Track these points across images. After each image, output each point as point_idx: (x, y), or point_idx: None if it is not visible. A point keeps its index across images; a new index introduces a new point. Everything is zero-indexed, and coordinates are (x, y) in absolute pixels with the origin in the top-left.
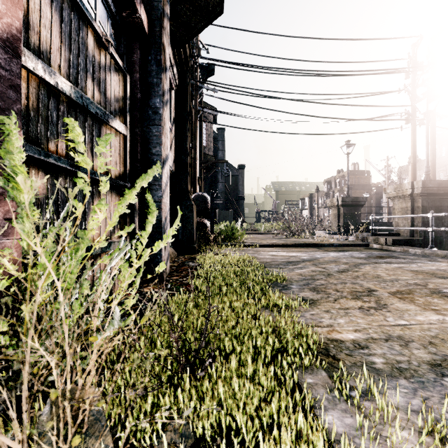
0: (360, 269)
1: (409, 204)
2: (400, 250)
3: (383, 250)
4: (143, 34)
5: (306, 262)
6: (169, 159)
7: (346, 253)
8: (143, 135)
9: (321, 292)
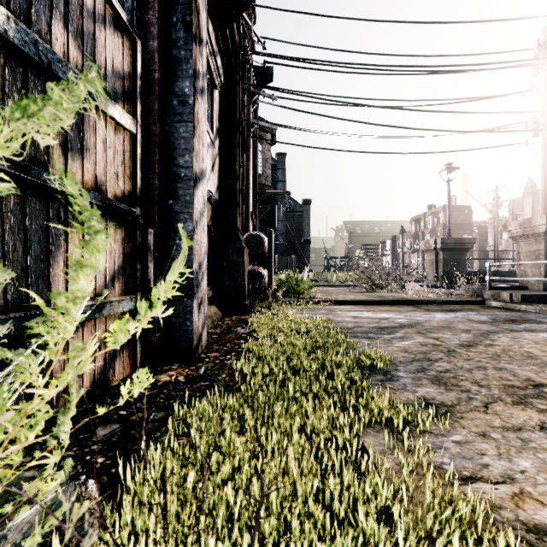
0: (494, 342)
1: (543, 246)
2: (534, 310)
3: (509, 310)
4: None
5: (406, 329)
6: (211, 183)
7: (458, 313)
8: (165, 137)
9: (453, 388)
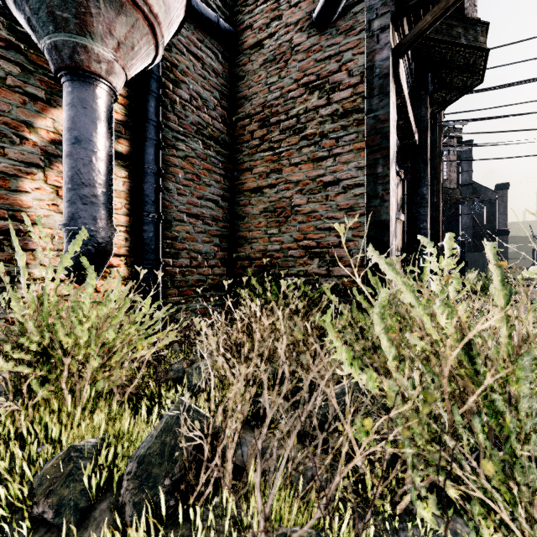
0: None
1: None
2: None
3: None
4: (414, 146)
5: None
6: None
7: None
8: (413, 215)
9: None
